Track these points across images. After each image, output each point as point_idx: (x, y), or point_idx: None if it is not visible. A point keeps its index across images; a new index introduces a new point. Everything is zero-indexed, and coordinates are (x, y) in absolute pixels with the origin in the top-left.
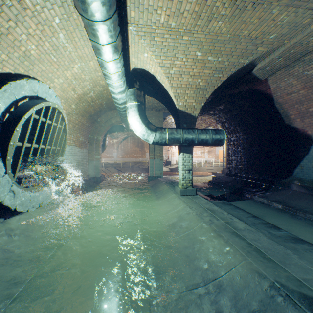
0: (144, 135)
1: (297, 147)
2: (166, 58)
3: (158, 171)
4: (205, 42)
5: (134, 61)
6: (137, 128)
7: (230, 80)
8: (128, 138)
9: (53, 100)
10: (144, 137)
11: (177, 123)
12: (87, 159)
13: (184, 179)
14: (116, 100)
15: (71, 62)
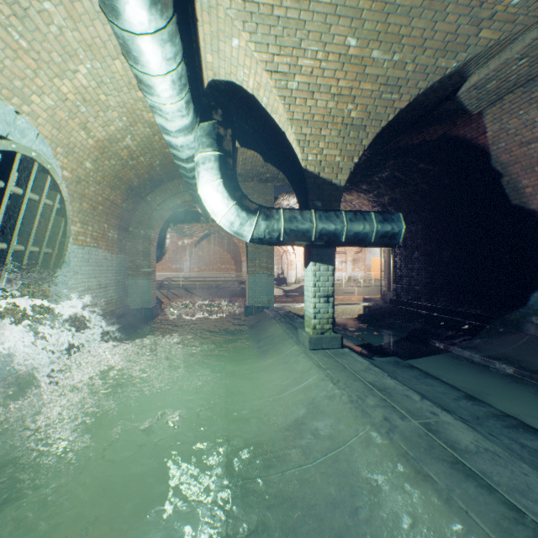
0: (233, 223)
1: (536, 251)
2: (280, 52)
3: (264, 297)
4: (368, 11)
5: (211, 63)
6: (218, 207)
7: (409, 115)
8: (211, 235)
9: (29, 144)
10: (233, 226)
11: (303, 200)
12: (127, 274)
13: (316, 316)
14: (175, 152)
15: (68, 56)
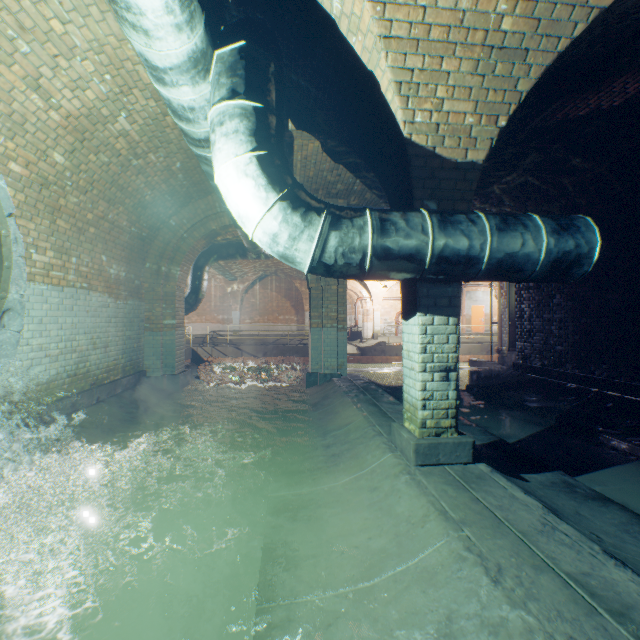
0: (277, 236)
1: None
2: None
3: (334, 361)
4: None
5: None
6: (249, 206)
7: (588, 52)
8: (266, 278)
9: None
10: (277, 242)
11: (402, 201)
12: (143, 328)
13: (427, 404)
14: (185, 125)
15: None
